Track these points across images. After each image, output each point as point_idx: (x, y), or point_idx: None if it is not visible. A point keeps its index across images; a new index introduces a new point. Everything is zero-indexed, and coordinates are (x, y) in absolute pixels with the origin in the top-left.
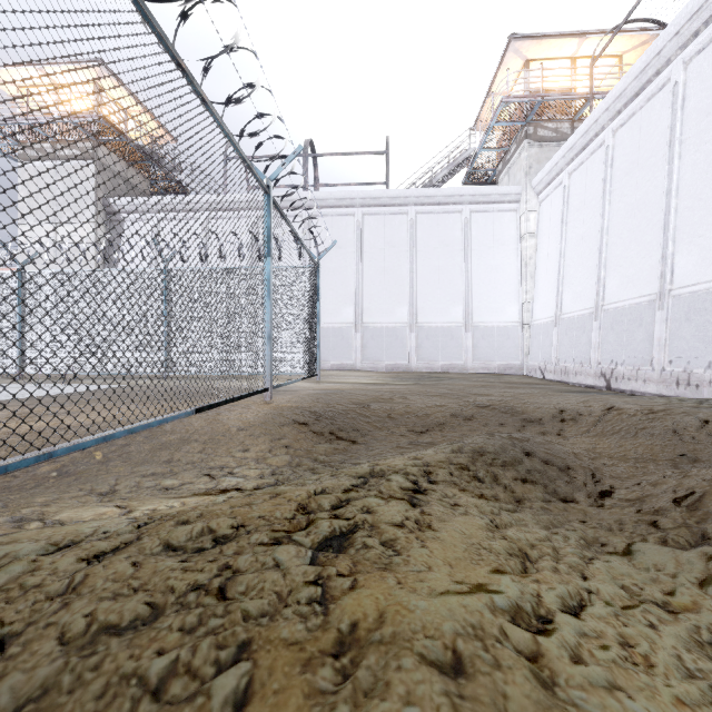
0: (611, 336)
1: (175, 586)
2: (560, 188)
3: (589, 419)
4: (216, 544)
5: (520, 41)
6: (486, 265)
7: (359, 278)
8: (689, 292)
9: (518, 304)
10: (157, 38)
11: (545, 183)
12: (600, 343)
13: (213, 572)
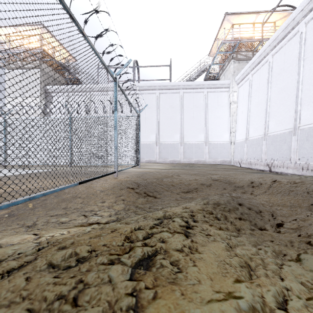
0: (271, 147)
1: (47, 297)
2: (247, 81)
3: (265, 186)
4: (78, 263)
5: (229, 16)
6: (214, 116)
7: (158, 122)
8: (307, 127)
9: (229, 133)
10: (59, 1)
11: (241, 79)
12: (266, 150)
13: (72, 285)
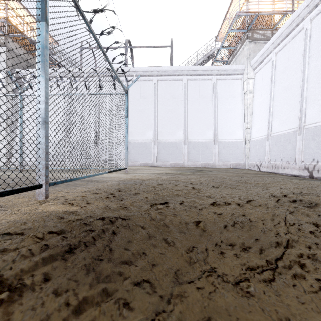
0: (312, 144)
1: None
2: (269, 63)
3: None
4: None
5: None
6: (225, 108)
7: (156, 115)
8: None
9: (243, 130)
10: None
11: (259, 61)
12: (303, 148)
13: None
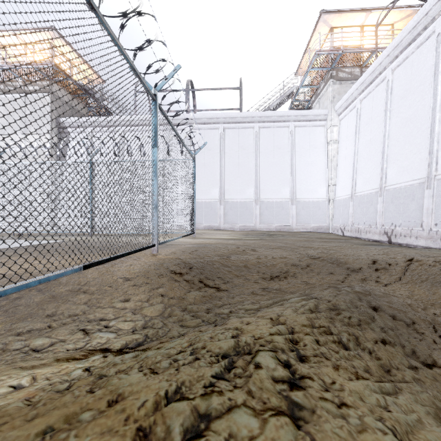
0: (391, 207)
1: None
2: (354, 110)
3: (397, 269)
4: None
5: (327, 14)
6: (305, 161)
7: (222, 170)
8: None
9: (326, 186)
10: None
11: (344, 107)
12: (383, 211)
13: None
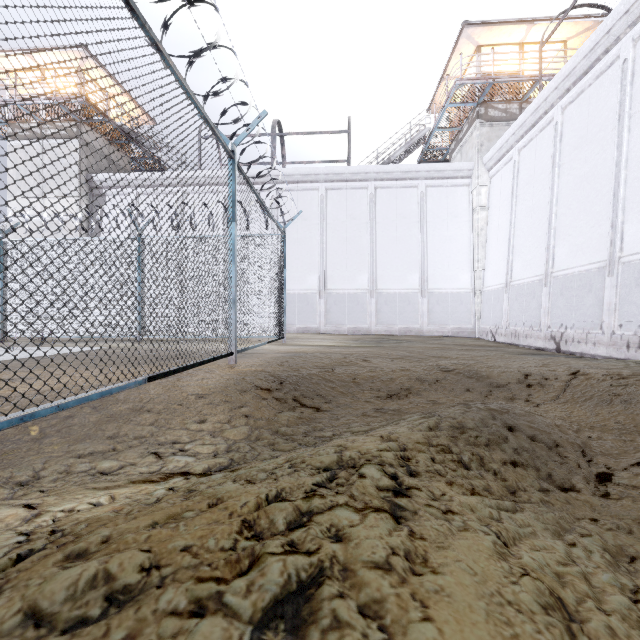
0: (560, 301)
1: None
2: (510, 164)
3: (555, 384)
4: (109, 607)
5: (472, 28)
6: (441, 236)
7: (323, 248)
8: (639, 258)
9: (471, 272)
10: None
11: (496, 159)
12: (549, 308)
13: None
